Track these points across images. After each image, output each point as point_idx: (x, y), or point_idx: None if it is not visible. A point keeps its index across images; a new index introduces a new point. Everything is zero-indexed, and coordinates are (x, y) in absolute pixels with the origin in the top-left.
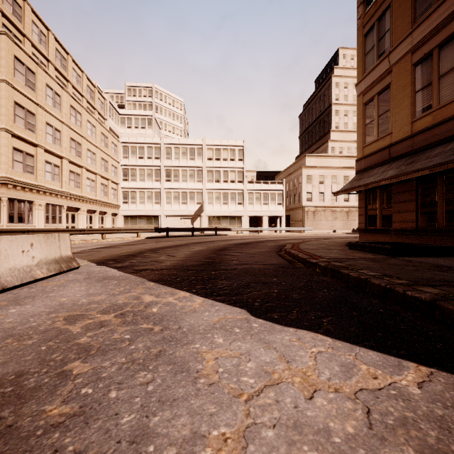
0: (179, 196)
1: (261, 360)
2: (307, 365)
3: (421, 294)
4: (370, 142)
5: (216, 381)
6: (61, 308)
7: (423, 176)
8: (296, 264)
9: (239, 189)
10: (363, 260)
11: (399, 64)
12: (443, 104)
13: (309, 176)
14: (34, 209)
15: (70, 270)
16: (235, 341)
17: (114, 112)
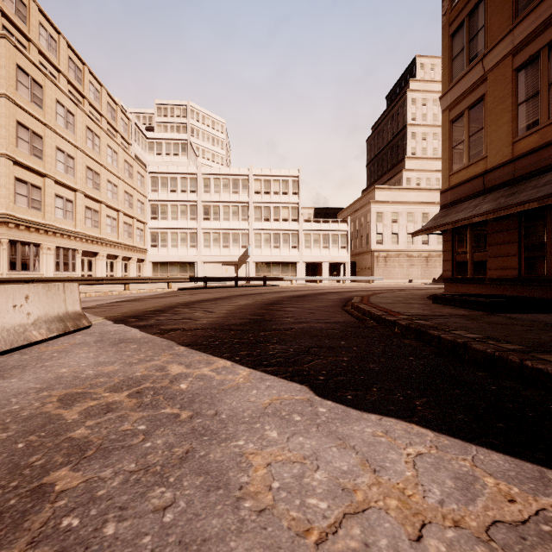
0: (220, 237)
1: (334, 467)
2: (404, 477)
3: (545, 365)
4: (459, 169)
5: (268, 506)
6: (57, 383)
7: (528, 210)
8: (367, 322)
9: (293, 229)
10: (455, 318)
11: (496, 70)
12: None
13: (380, 213)
14: (41, 254)
15: (79, 330)
16: (295, 435)
17: (141, 135)
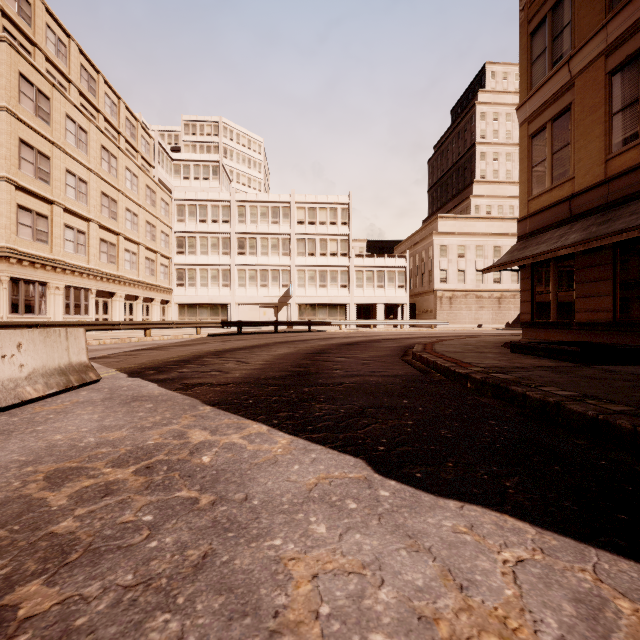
0: (257, 275)
1: (405, 581)
2: (503, 598)
3: None
4: (540, 192)
5: None
6: (47, 454)
7: (625, 241)
8: (433, 375)
9: (342, 265)
10: (540, 370)
11: (586, 74)
12: None
13: (444, 246)
14: (48, 294)
15: (84, 385)
16: (350, 531)
17: (165, 157)
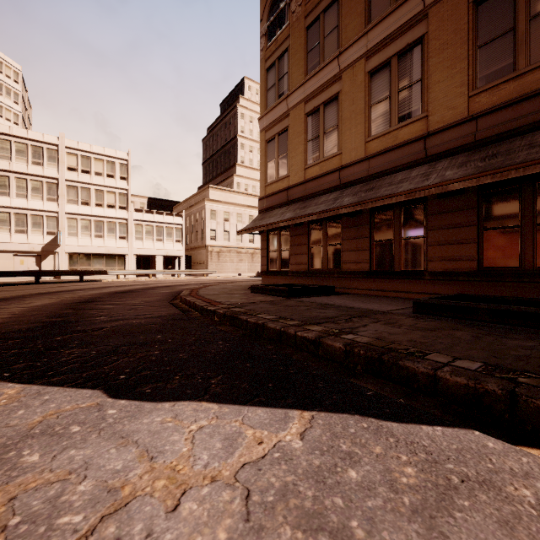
0: (11, 219)
1: (107, 470)
2: (180, 454)
3: (308, 334)
4: (272, 181)
5: None
6: None
7: (313, 221)
8: (192, 313)
9: (121, 217)
10: (263, 304)
11: (295, 110)
12: (327, 157)
13: (213, 211)
14: None
15: None
16: (66, 450)
17: None
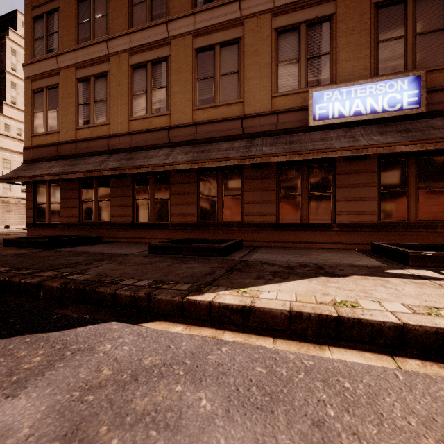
0: None
1: None
2: None
3: (33, 279)
4: (40, 133)
5: None
6: None
7: (85, 178)
8: None
9: None
10: (8, 257)
11: (66, 72)
12: (97, 124)
13: None
14: None
15: None
16: None
17: None
